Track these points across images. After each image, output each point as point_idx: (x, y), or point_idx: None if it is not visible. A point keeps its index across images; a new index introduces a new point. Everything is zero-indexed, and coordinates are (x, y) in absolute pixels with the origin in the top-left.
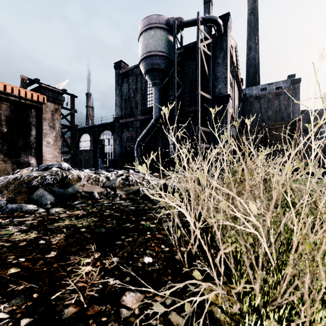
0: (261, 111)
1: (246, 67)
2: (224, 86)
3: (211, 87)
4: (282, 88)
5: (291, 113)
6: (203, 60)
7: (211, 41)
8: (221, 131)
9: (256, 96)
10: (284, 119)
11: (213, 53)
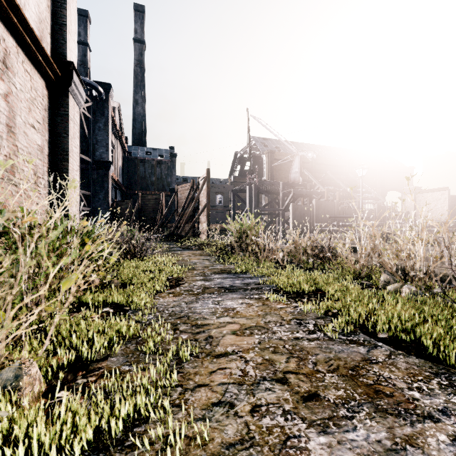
0: (146, 175)
1: (133, 121)
2: (106, 152)
3: (91, 150)
4: (164, 157)
5: (170, 183)
6: (83, 122)
7: (92, 104)
8: (103, 195)
9: (141, 159)
10: (165, 187)
11: (93, 115)
